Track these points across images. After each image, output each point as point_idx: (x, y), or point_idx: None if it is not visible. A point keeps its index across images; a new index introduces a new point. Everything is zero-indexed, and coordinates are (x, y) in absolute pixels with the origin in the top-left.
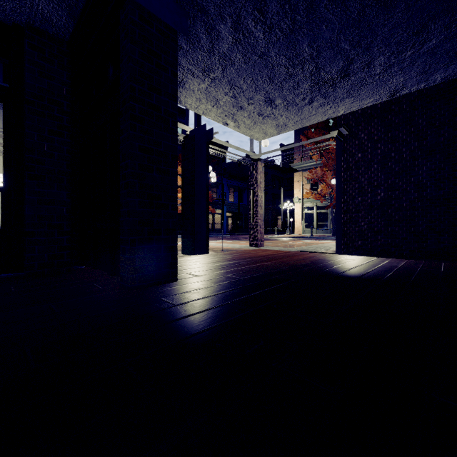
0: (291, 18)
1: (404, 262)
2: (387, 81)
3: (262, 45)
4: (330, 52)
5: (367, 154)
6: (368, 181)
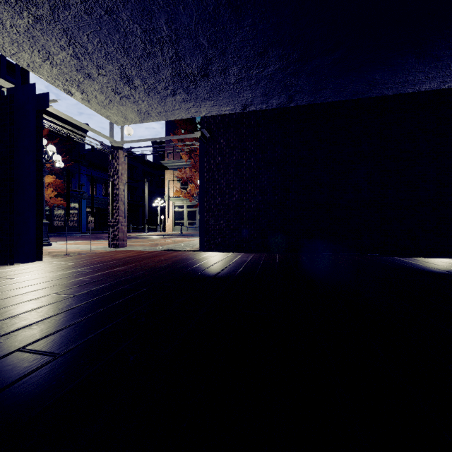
0: None
1: (252, 256)
2: (240, 94)
3: None
4: (189, 42)
5: (225, 159)
6: (226, 183)
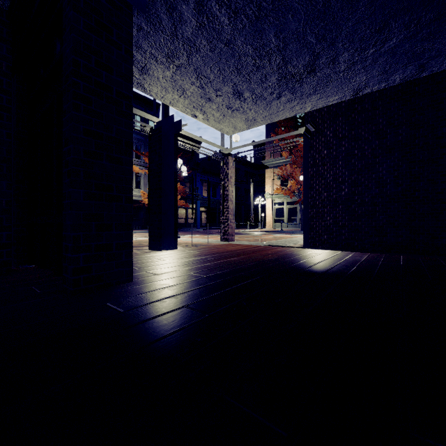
0: (257, 4)
1: (366, 256)
2: (351, 79)
3: (228, 32)
4: (296, 45)
5: (332, 151)
6: (333, 177)
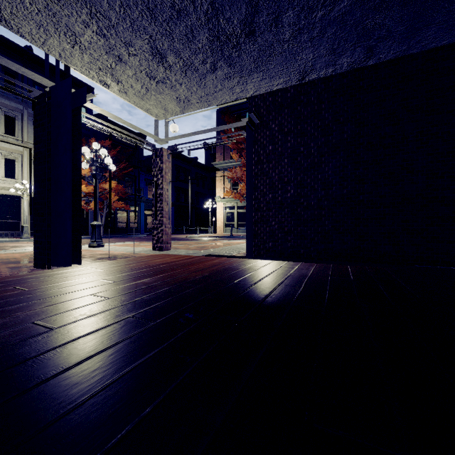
0: None
1: (313, 267)
2: (296, 55)
3: None
4: None
5: (278, 147)
6: (278, 176)
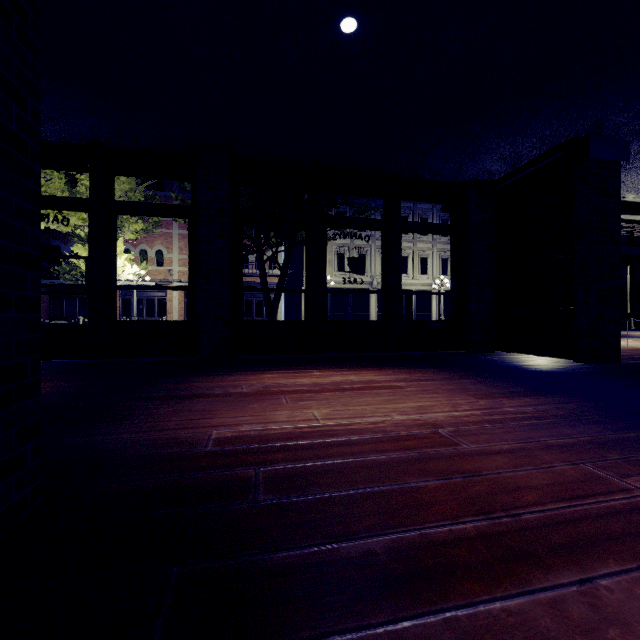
0: None
1: None
2: None
3: None
4: None
5: None
6: None
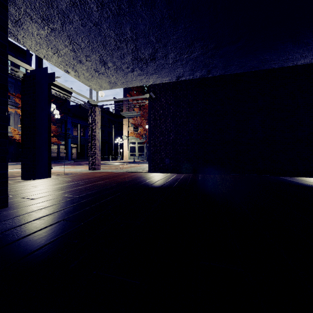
0: (118, 4)
1: (183, 175)
2: (175, 70)
3: (96, 16)
4: (144, 40)
5: (165, 111)
6: (165, 127)
